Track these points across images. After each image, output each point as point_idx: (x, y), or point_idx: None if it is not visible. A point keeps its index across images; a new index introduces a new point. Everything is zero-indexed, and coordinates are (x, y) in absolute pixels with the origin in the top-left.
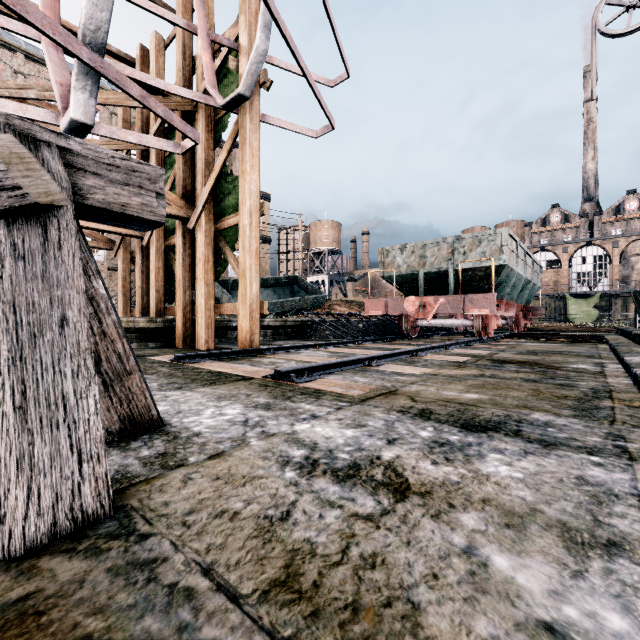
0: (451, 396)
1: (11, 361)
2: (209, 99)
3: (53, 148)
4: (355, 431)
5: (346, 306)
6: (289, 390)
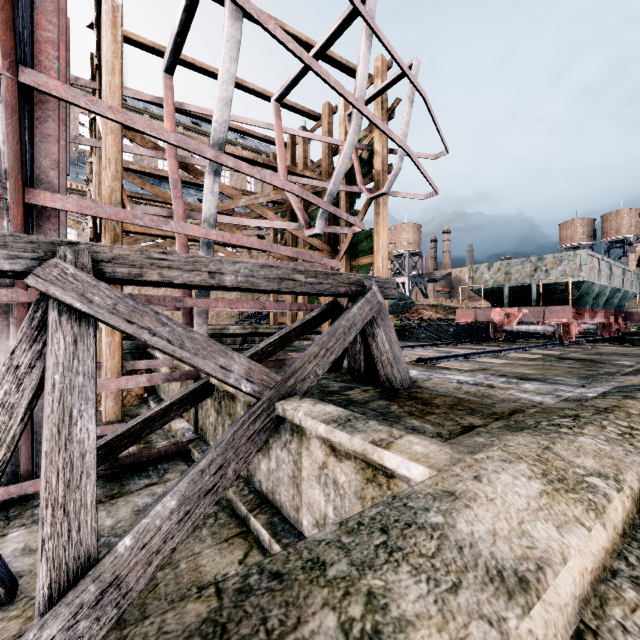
0: (518, 371)
1: (390, 347)
2: (356, 188)
3: (374, 282)
4: (472, 378)
5: (432, 310)
6: (430, 367)
